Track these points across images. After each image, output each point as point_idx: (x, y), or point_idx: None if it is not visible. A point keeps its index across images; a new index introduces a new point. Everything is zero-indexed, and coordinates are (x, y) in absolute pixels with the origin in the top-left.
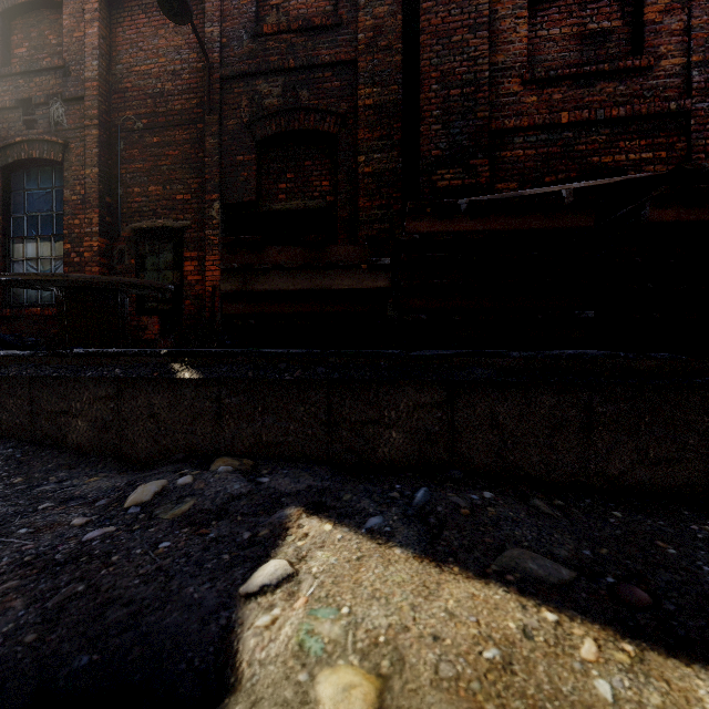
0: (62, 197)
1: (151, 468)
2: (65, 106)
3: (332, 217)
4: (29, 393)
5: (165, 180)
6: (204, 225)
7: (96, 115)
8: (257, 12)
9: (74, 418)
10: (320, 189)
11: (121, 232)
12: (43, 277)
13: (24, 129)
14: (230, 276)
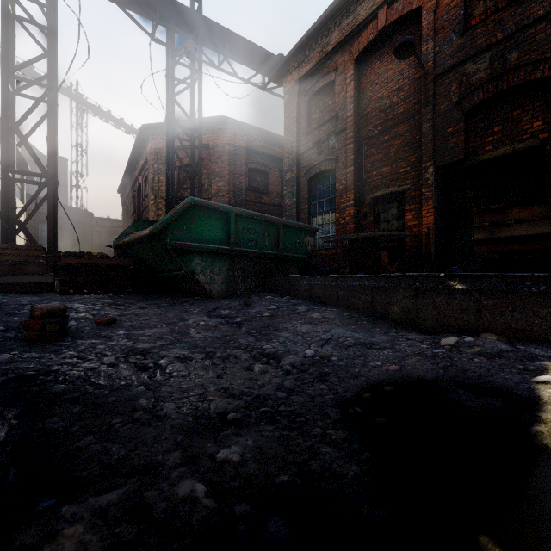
0: (334, 188)
1: (435, 334)
2: (336, 137)
3: (546, 152)
4: (371, 293)
5: (392, 161)
6: (419, 185)
7: (352, 136)
8: (464, 13)
9: (392, 306)
10: (531, 131)
11: (364, 201)
12: (349, 237)
13: (317, 156)
14: (481, 230)
